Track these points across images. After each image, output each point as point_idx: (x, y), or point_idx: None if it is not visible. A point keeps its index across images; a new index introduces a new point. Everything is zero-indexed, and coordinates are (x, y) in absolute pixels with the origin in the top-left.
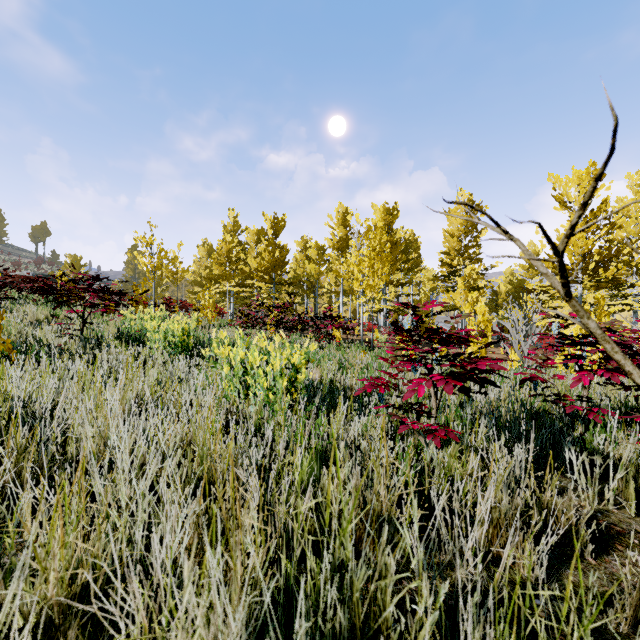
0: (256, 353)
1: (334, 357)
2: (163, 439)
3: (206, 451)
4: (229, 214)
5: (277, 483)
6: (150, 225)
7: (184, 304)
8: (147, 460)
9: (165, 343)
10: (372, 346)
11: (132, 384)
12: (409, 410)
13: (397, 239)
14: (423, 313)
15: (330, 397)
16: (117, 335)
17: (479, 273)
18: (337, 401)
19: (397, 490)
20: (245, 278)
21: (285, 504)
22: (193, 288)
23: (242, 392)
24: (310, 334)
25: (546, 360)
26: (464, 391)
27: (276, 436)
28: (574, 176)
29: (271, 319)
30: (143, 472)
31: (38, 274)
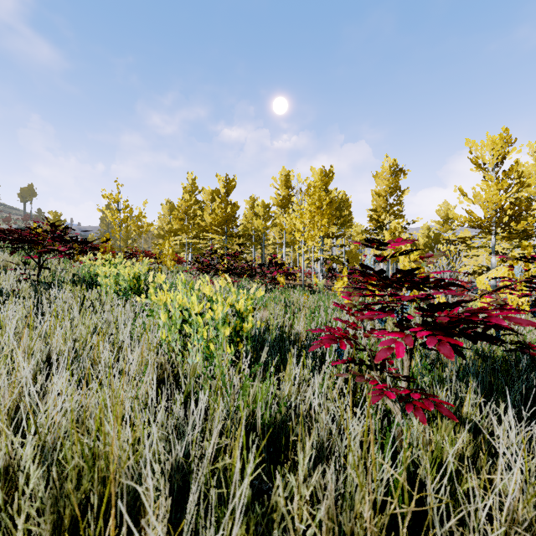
0: (193, 299)
1: (279, 300)
2: (46, 424)
3: (98, 450)
4: (188, 177)
5: (212, 470)
6: (117, 184)
7: (148, 253)
8: (22, 455)
9: (116, 287)
10: (313, 290)
11: (52, 334)
12: (374, 367)
13: (332, 198)
14: (354, 262)
15: (277, 344)
16: (72, 280)
17: (402, 227)
18: (287, 354)
19: (387, 512)
20: (201, 231)
21: (216, 531)
22: (158, 240)
23: (182, 341)
24: (257, 279)
25: (504, 305)
26: (455, 350)
27: (211, 408)
28: (488, 141)
29: (222, 266)
30: (9, 477)
31: (21, 228)
